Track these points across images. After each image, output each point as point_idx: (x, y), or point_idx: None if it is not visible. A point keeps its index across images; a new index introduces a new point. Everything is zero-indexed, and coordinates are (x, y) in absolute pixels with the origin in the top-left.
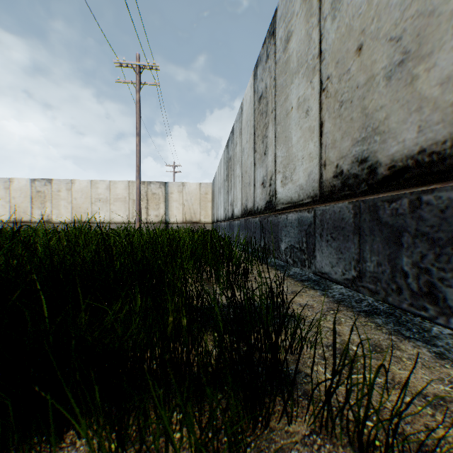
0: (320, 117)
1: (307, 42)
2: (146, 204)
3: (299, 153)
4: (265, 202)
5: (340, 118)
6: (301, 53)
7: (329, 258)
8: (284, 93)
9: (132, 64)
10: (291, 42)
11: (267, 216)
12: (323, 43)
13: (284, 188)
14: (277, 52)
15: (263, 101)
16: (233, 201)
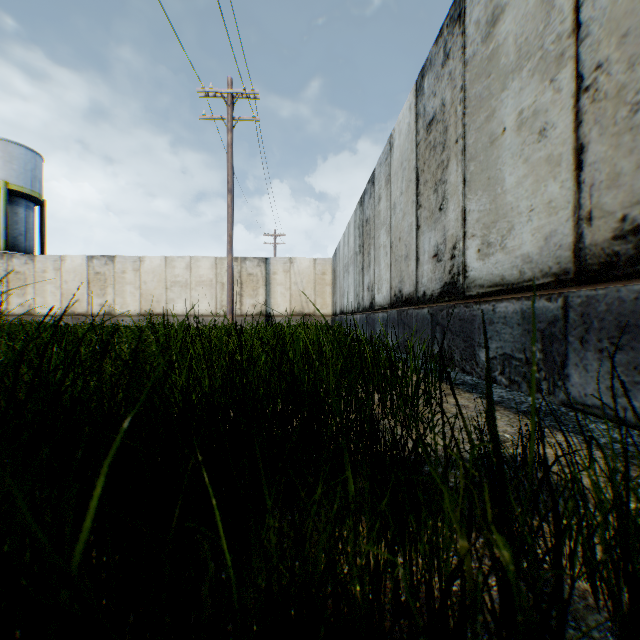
0: (575, 137)
1: (542, 16)
2: (240, 289)
3: (522, 202)
4: (440, 285)
5: (631, 133)
6: (527, 36)
7: (605, 381)
8: (484, 109)
9: (221, 93)
10: (503, 23)
11: (448, 306)
12: (585, 8)
13: (484, 262)
14: (467, 46)
15: (437, 127)
16: (374, 283)
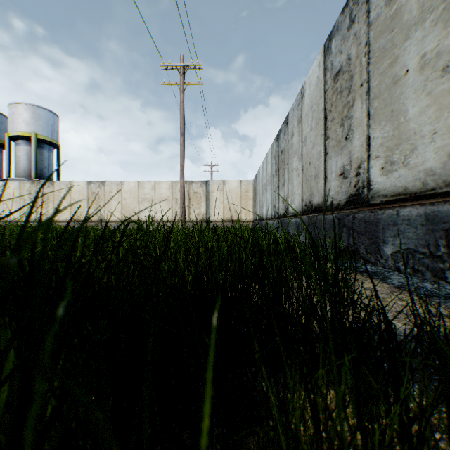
0: None
1: None
2: (188, 203)
3: (425, 127)
4: (346, 196)
5: None
6: None
7: None
8: (387, 57)
9: (176, 66)
10: None
11: (354, 212)
12: None
13: (387, 176)
14: (371, 10)
15: (343, 77)
16: (288, 197)
